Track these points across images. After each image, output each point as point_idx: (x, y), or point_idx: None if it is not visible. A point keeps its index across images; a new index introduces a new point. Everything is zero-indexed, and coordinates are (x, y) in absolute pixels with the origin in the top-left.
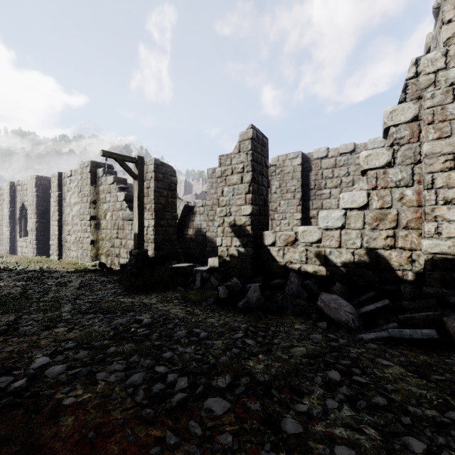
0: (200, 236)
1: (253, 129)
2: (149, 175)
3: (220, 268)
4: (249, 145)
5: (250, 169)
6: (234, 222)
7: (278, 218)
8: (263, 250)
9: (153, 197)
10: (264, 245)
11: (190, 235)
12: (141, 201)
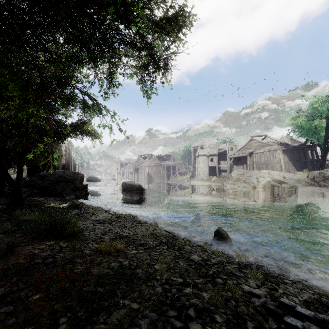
0: None
1: None
2: None
3: None
4: None
5: None
6: None
7: (9, 172)
8: None
9: None
10: None
11: None
12: None
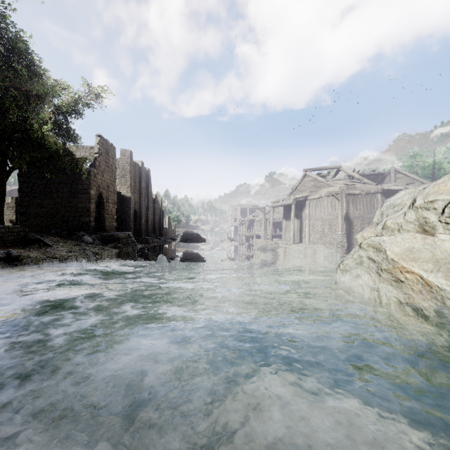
0: None
1: (16, 198)
2: None
3: None
4: (15, 201)
5: (15, 207)
6: (11, 219)
7: None
8: None
9: None
10: None
11: None
12: None
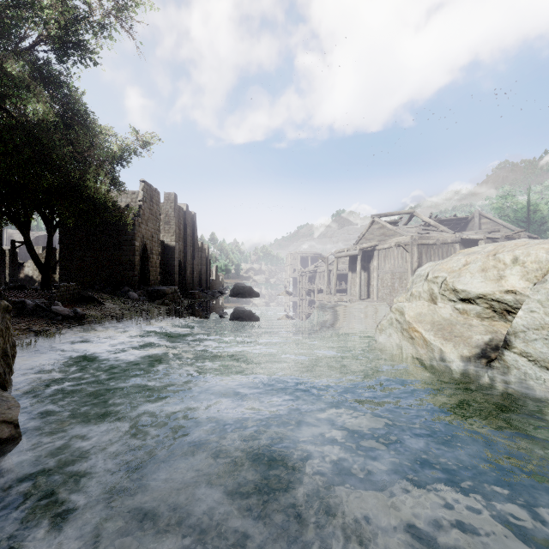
0: (28, 277)
1: None
2: (6, 254)
3: (39, 284)
4: None
5: None
6: None
7: None
8: (53, 279)
9: (8, 262)
10: (53, 278)
11: (22, 277)
12: (5, 264)
